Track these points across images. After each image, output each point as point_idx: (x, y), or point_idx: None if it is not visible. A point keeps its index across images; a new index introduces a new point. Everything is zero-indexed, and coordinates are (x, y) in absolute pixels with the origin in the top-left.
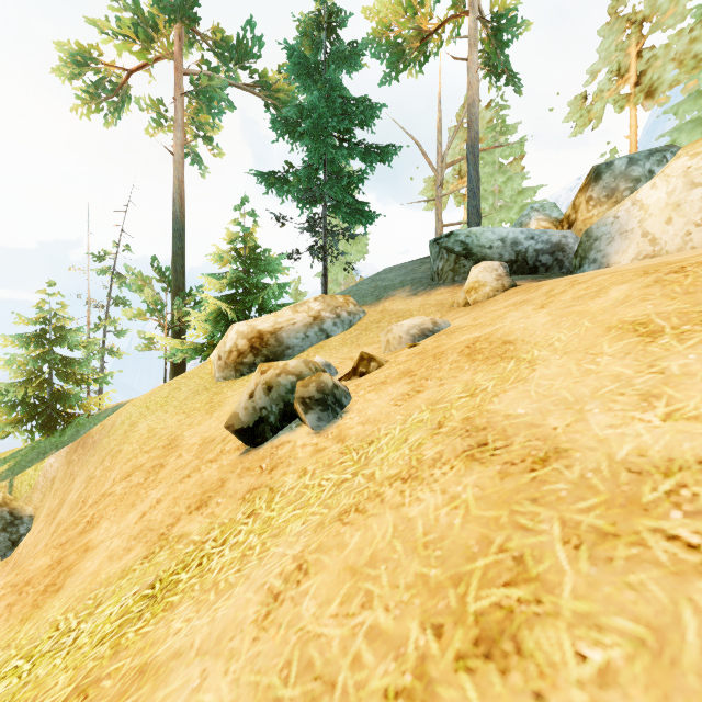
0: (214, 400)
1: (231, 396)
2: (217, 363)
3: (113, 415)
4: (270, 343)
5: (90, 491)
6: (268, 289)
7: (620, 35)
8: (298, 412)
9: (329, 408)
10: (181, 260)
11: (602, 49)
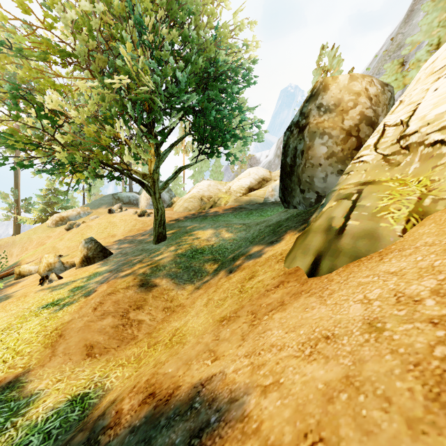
0: (53, 231)
1: (58, 230)
2: (50, 224)
3: (11, 239)
4: (66, 219)
5: (27, 247)
6: (62, 202)
7: (182, 132)
8: (74, 227)
9: (78, 226)
10: (19, 186)
11: (179, 133)
